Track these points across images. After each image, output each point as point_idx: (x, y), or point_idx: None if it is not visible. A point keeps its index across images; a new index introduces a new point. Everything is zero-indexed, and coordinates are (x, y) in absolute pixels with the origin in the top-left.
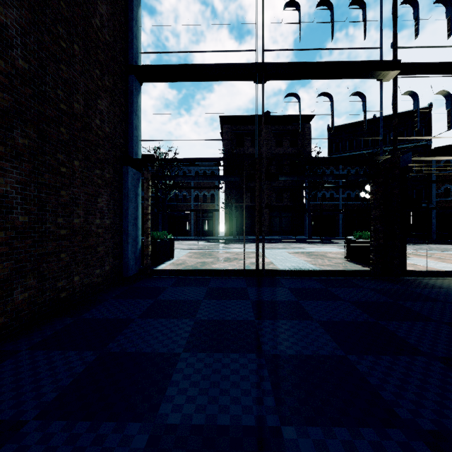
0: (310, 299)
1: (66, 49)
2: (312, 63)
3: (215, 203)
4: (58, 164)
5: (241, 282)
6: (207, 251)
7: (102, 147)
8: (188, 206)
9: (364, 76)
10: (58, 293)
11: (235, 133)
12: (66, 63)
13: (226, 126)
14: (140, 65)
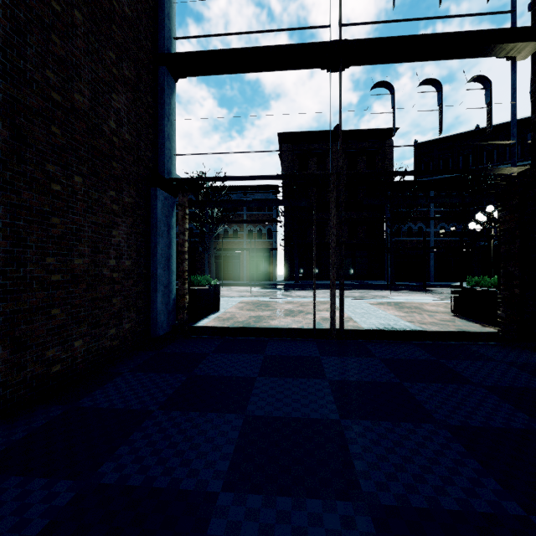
0: (419, 379)
1: (61, 13)
2: (412, 37)
3: (273, 240)
4: (47, 179)
5: (310, 347)
6: (263, 300)
7: (119, 160)
8: (239, 244)
9: (488, 53)
10: (48, 367)
11: (297, 153)
12: (61, 35)
13: (286, 145)
14: (173, 53)
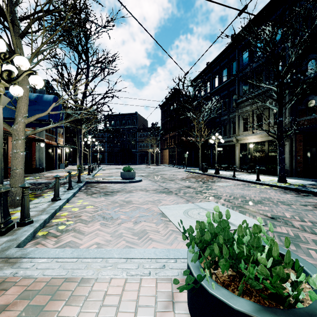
0: None
1: None
2: None
3: None
4: None
5: None
6: None
7: None
8: None
9: None
10: None
11: None
12: None
13: None
14: None
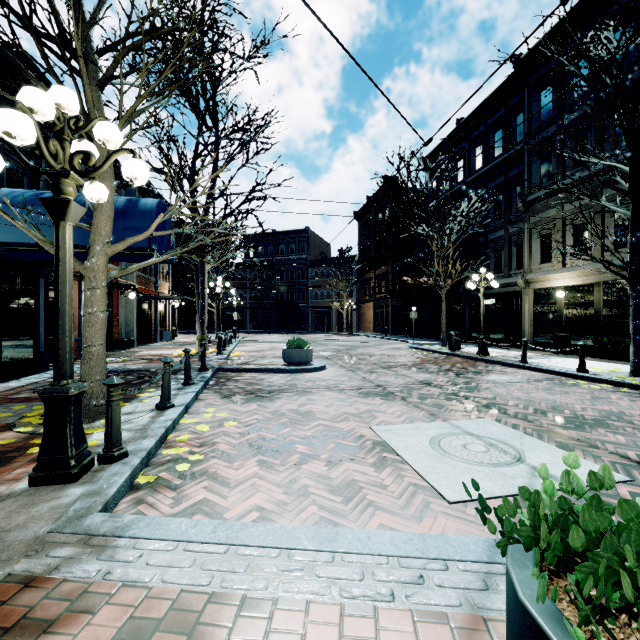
0: None
1: None
2: None
3: None
4: None
5: None
6: None
7: None
8: None
9: None
10: None
11: None
12: None
13: None
14: None
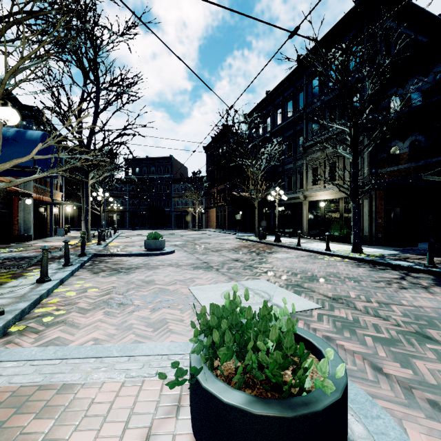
0: None
1: None
2: None
3: None
4: None
5: None
6: None
7: None
8: None
9: None
10: None
11: None
12: None
13: None
14: None
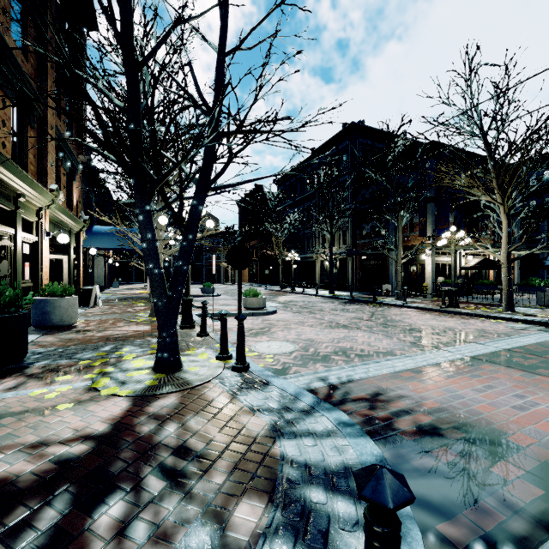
0: None
1: None
2: None
3: None
4: None
5: None
6: None
7: None
8: None
9: None
10: None
11: None
12: None
13: None
14: None
